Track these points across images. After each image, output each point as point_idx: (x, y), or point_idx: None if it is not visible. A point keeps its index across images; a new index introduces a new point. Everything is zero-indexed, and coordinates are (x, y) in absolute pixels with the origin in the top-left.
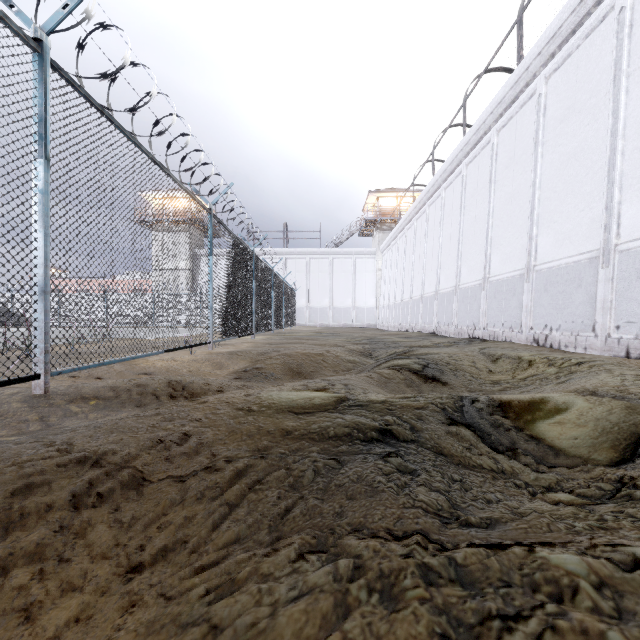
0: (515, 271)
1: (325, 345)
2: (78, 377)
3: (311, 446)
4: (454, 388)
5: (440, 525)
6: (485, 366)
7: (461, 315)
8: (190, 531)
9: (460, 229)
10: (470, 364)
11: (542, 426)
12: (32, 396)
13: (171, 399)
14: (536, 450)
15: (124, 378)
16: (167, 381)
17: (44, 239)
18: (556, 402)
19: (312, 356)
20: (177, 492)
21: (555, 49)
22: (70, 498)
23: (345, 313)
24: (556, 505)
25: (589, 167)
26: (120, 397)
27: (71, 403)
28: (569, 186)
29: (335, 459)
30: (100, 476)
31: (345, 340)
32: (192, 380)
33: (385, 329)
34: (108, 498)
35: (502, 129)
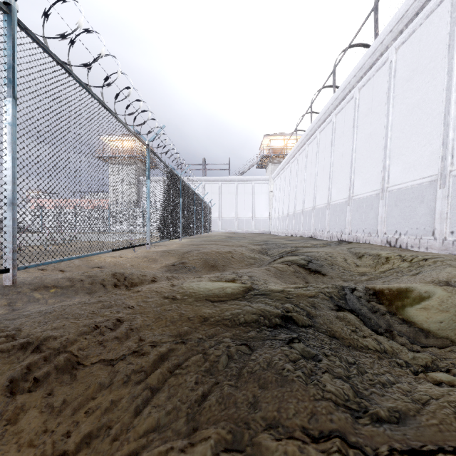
0: (372, 191)
1: (233, 246)
2: (45, 270)
3: (225, 332)
4: (332, 278)
5: (352, 421)
6: (353, 261)
7: (332, 224)
8: (114, 416)
9: (331, 161)
10: (342, 260)
11: (411, 311)
12: (4, 286)
13: (115, 287)
14: (409, 332)
15: (81, 271)
16: (112, 273)
17: (12, 162)
18: (419, 291)
19: (224, 254)
20: (106, 375)
21: (403, 27)
22: (7, 384)
23: (247, 223)
24: (439, 385)
25: (429, 113)
26: (75, 286)
27: (35, 291)
28: (414, 128)
29: (246, 345)
30: (38, 361)
31: (247, 242)
32: (132, 272)
33: (276, 234)
34: (43, 382)
35: (362, 88)
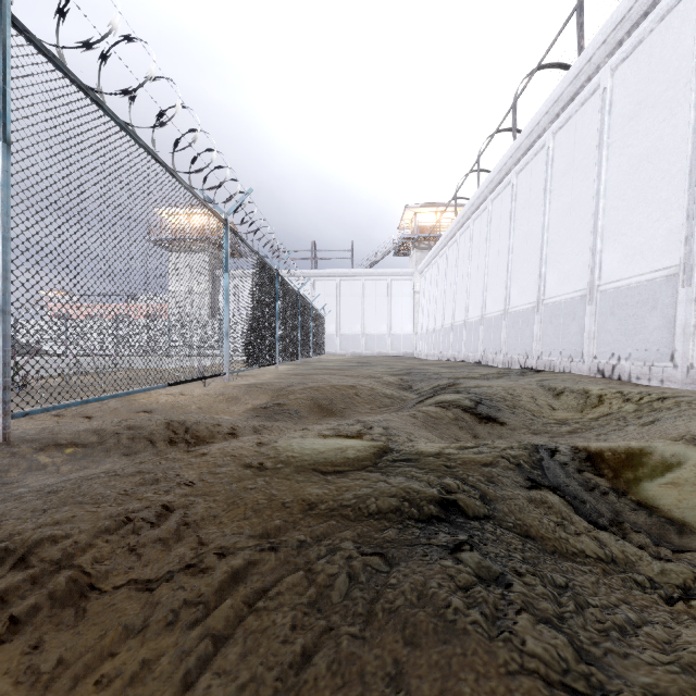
0: (575, 292)
1: (358, 376)
2: (63, 416)
3: (344, 529)
4: (514, 429)
5: None
6: (547, 402)
7: (511, 342)
8: (146, 692)
9: (510, 245)
10: (529, 400)
11: (651, 488)
12: None
13: (170, 445)
14: (649, 524)
15: (119, 417)
16: (167, 422)
17: (3, 244)
18: (662, 454)
19: (343, 390)
20: (138, 611)
21: (623, 36)
22: None
23: (379, 340)
24: None
25: (665, 170)
26: (105, 443)
27: (41, 452)
28: (641, 193)
29: (380, 554)
30: (21, 585)
31: (380, 370)
32: (198, 420)
33: (424, 358)
34: (27, 625)
35: (559, 131)
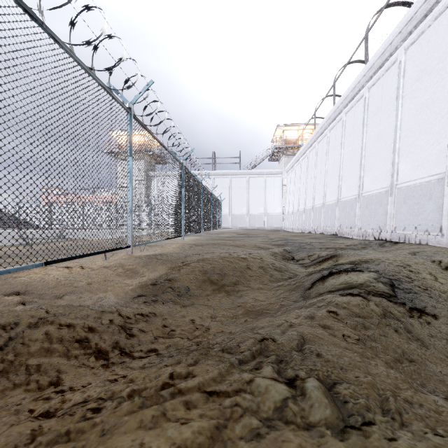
0: (431, 176)
1: (246, 246)
2: None
3: None
4: None
5: None
6: (447, 279)
7: (365, 219)
8: None
9: (363, 144)
10: (432, 277)
11: None
12: None
13: None
14: None
15: None
16: None
17: None
18: None
19: (235, 263)
20: None
21: None
22: None
23: (258, 218)
24: None
25: None
26: None
27: None
28: None
29: None
30: None
31: (263, 241)
32: (39, 321)
33: (290, 231)
34: None
35: (410, 46)
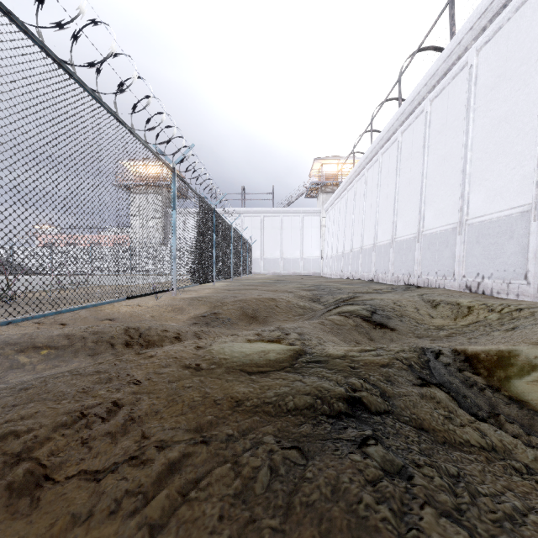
0: (448, 225)
1: (277, 291)
2: (42, 323)
3: (266, 424)
4: (402, 334)
5: None
6: (427, 312)
7: (397, 264)
8: None
9: (396, 189)
10: (413, 310)
11: (520, 385)
12: None
13: (126, 347)
14: (521, 416)
15: (87, 324)
16: (124, 328)
17: None
18: (527, 356)
19: (266, 302)
20: (86, 500)
21: (486, 23)
22: None
23: (294, 263)
24: None
25: (520, 128)
26: (74, 346)
27: (21, 353)
28: (500, 147)
29: (297, 448)
30: None
31: (295, 286)
32: (150, 327)
33: (328, 277)
34: None
35: (435, 99)
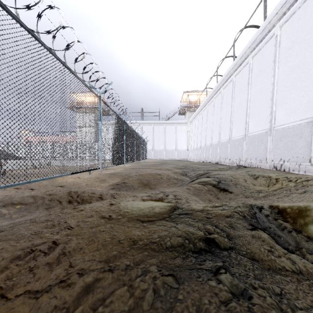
0: (262, 130)
1: (162, 169)
2: (19, 189)
3: (152, 257)
4: (237, 195)
5: None
6: (251, 182)
7: (232, 154)
8: None
9: (231, 109)
10: (243, 180)
11: None
12: None
13: (69, 203)
14: None
15: (47, 189)
16: (68, 192)
17: None
18: None
19: (155, 176)
20: (27, 312)
21: (286, 10)
22: None
23: (171, 153)
24: None
25: (306, 72)
26: (36, 203)
27: (3, 207)
28: (294, 83)
29: (172, 276)
30: None
31: (172, 166)
32: (84, 191)
33: (192, 161)
34: None
35: (255, 56)
